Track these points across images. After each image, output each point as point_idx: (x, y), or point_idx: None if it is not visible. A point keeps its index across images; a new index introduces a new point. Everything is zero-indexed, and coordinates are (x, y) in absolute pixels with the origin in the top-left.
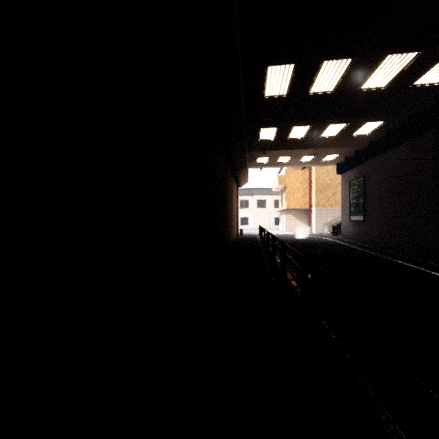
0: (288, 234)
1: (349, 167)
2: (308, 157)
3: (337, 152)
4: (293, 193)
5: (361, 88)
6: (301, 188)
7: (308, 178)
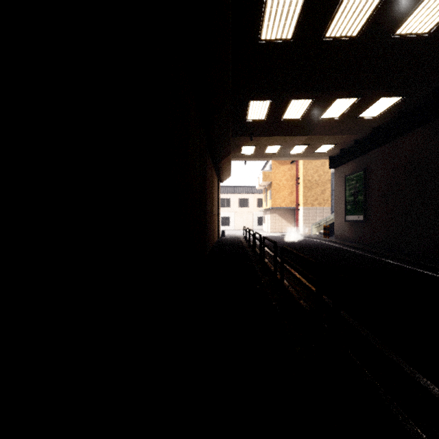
0: (275, 236)
1: (346, 159)
2: (300, 147)
3: (333, 142)
4: (279, 190)
5: (396, 33)
6: (287, 185)
7: (295, 174)
